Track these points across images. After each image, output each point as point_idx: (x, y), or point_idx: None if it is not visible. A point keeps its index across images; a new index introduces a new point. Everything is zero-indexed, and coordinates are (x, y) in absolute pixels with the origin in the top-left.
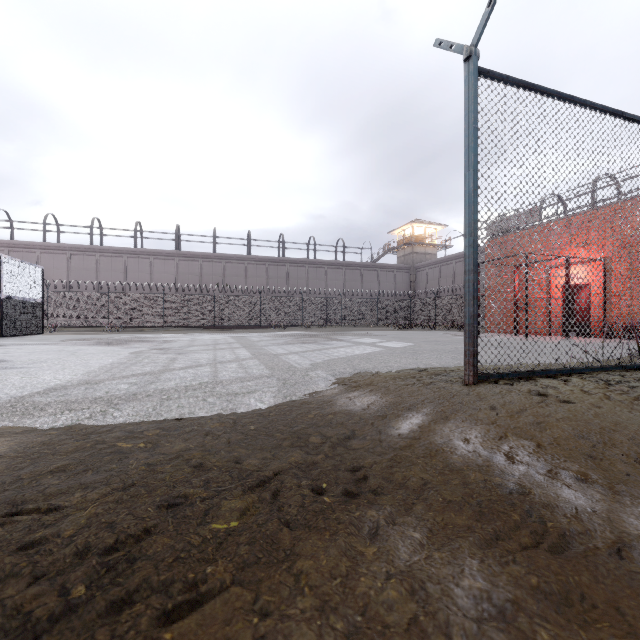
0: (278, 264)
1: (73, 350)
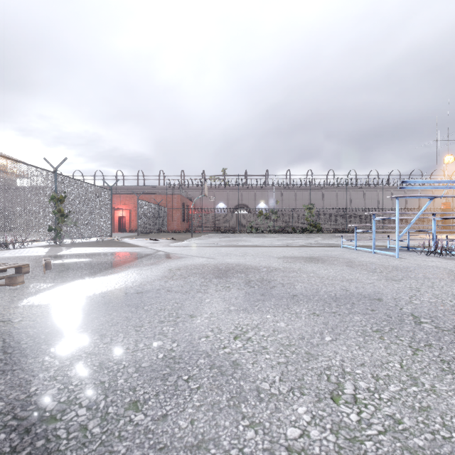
0: None
1: None
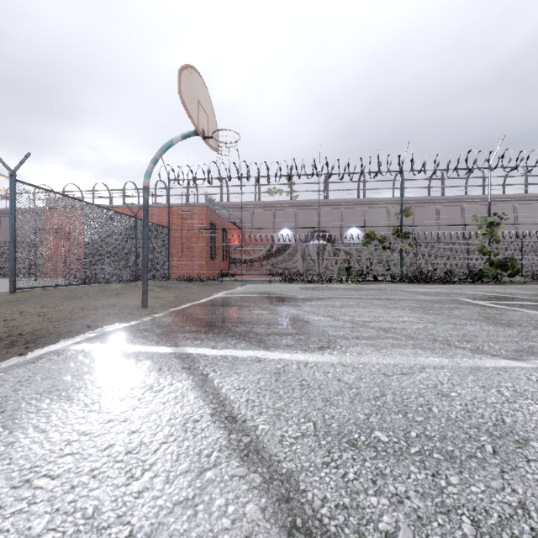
0: None
1: None
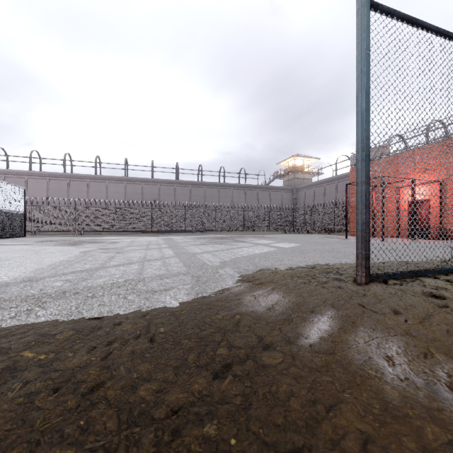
0: (198, 186)
1: (38, 249)
